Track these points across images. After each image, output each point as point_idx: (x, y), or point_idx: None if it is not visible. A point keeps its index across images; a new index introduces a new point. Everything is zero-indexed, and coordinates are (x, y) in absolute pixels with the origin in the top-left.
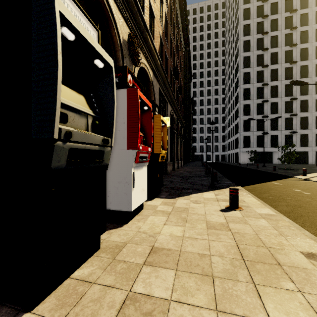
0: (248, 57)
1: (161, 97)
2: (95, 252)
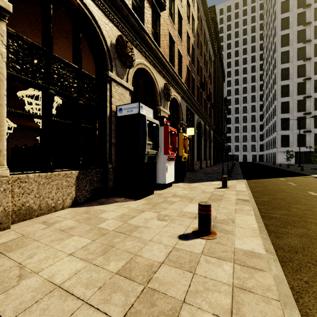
0: (287, 51)
1: (189, 111)
2: (152, 194)
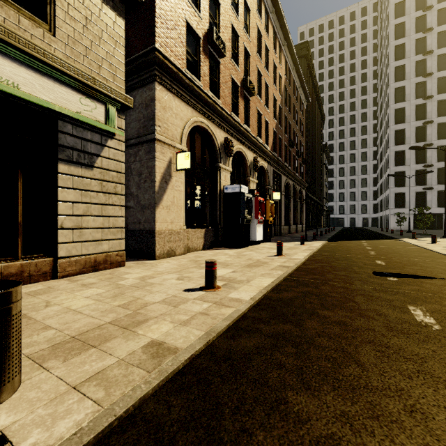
0: (403, 87)
1: (275, 173)
2: (248, 247)
